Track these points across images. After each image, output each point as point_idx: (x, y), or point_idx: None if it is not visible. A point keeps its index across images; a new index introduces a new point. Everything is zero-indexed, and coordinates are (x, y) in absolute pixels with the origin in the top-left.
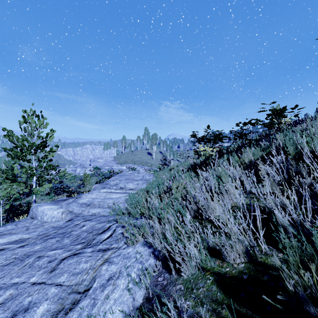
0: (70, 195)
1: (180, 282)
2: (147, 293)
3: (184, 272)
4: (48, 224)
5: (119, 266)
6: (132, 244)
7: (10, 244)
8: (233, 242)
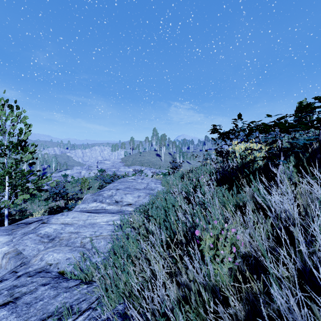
0: (67, 202)
1: None
2: None
3: None
4: None
5: None
6: None
7: None
8: None
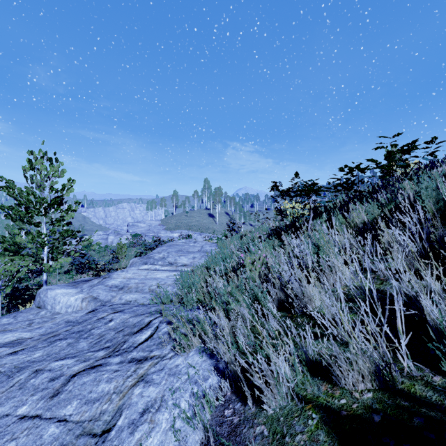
0: (99, 274)
1: (262, 422)
2: (206, 437)
3: (268, 403)
4: (62, 317)
5: (160, 389)
6: (183, 350)
7: (1, 347)
8: (353, 355)
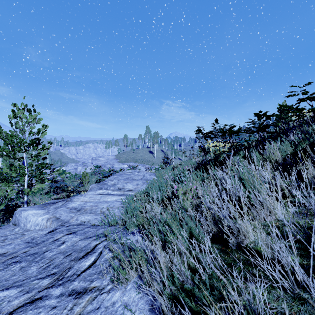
0: (69, 194)
1: None
2: None
3: None
4: (29, 234)
5: None
6: (121, 283)
7: None
8: None
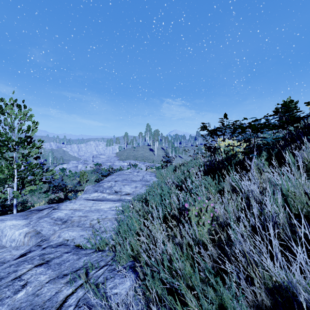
0: (67, 194)
1: None
2: None
3: None
4: (1, 254)
5: None
6: None
7: None
8: None
